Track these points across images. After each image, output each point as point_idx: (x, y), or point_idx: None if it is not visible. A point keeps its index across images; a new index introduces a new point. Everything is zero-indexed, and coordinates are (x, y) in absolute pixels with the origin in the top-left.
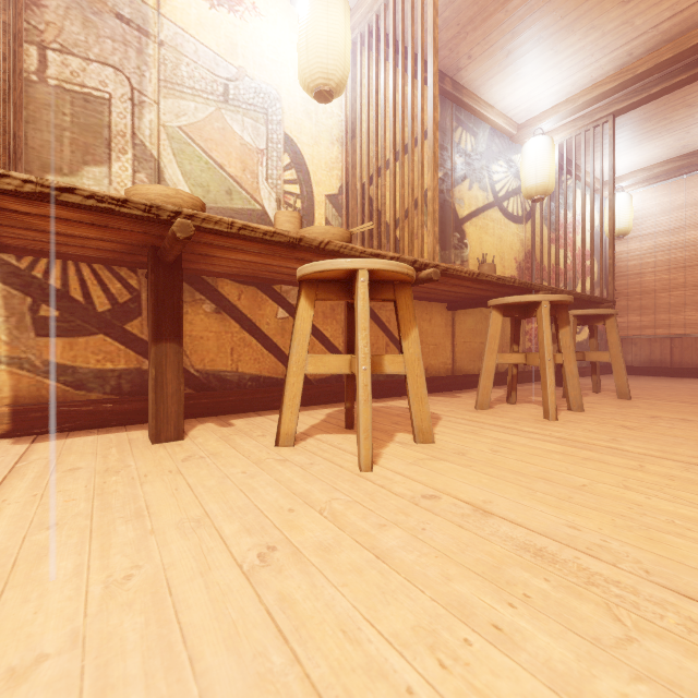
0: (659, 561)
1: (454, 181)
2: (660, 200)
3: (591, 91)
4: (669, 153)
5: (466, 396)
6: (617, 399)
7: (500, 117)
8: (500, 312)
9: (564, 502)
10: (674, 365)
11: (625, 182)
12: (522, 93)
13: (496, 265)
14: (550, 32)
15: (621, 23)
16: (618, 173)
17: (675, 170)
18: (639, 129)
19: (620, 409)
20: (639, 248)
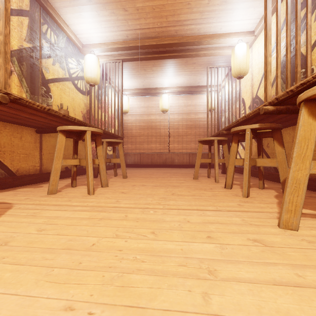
0: (125, 315)
1: (41, 55)
2: (137, 103)
3: (114, 44)
4: (139, 86)
5: (47, 185)
6: (123, 178)
7: (72, 34)
8: (64, 135)
9: (73, 271)
10: (141, 163)
11: (127, 92)
12: (84, 27)
13: (71, 112)
14: (95, 1)
15: (124, 19)
16: (125, 88)
17: (141, 93)
18: (131, 72)
19: (122, 183)
20: (131, 119)
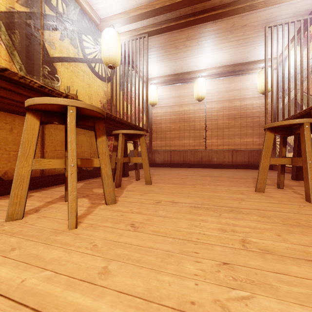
0: None
1: (43, 24)
2: (167, 92)
3: (136, 10)
4: (170, 71)
5: (38, 195)
6: (145, 185)
7: (87, 4)
8: (36, 117)
9: None
10: (171, 162)
11: (155, 81)
12: None
13: (86, 101)
14: None
15: None
16: (153, 76)
17: (172, 81)
18: (159, 52)
19: (141, 196)
20: (160, 112)
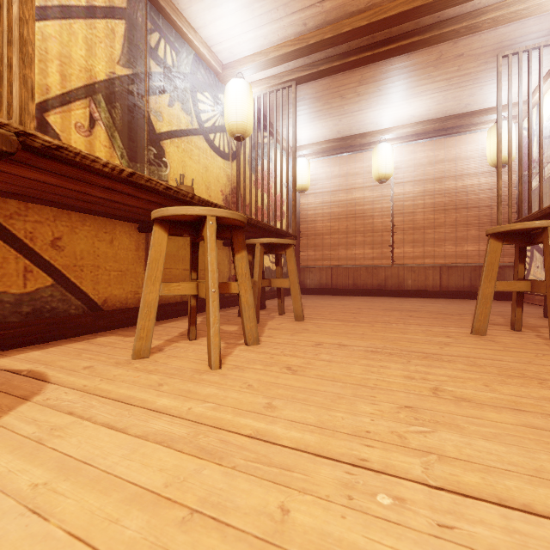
0: None
1: (149, 88)
2: (325, 169)
3: (279, 49)
4: (330, 134)
5: None
6: (294, 322)
7: (204, 46)
8: (164, 229)
9: None
10: (333, 287)
11: (306, 151)
12: (223, 27)
13: (202, 193)
14: None
15: None
16: (302, 143)
17: (334, 150)
18: (313, 106)
19: (293, 336)
20: (314, 202)
